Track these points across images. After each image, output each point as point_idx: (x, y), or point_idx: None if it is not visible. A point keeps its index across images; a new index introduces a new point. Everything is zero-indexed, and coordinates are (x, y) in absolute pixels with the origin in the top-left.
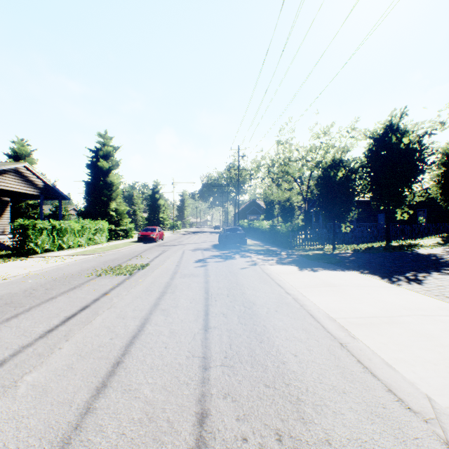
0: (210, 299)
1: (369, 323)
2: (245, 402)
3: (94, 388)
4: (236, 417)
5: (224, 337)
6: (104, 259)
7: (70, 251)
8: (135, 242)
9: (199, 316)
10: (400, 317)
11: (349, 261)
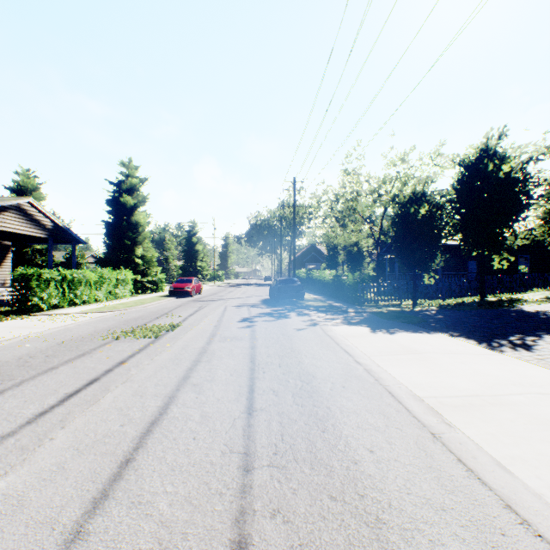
0: (256, 371)
1: (468, 404)
2: (302, 524)
3: (90, 500)
4: (289, 548)
5: (274, 423)
6: (126, 317)
7: (84, 307)
8: (165, 296)
9: (241, 394)
10: (510, 396)
11: (435, 320)
